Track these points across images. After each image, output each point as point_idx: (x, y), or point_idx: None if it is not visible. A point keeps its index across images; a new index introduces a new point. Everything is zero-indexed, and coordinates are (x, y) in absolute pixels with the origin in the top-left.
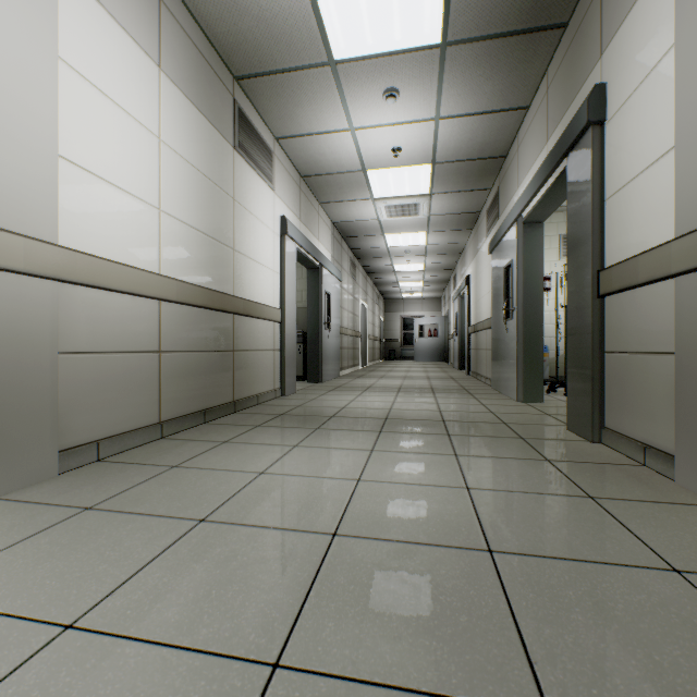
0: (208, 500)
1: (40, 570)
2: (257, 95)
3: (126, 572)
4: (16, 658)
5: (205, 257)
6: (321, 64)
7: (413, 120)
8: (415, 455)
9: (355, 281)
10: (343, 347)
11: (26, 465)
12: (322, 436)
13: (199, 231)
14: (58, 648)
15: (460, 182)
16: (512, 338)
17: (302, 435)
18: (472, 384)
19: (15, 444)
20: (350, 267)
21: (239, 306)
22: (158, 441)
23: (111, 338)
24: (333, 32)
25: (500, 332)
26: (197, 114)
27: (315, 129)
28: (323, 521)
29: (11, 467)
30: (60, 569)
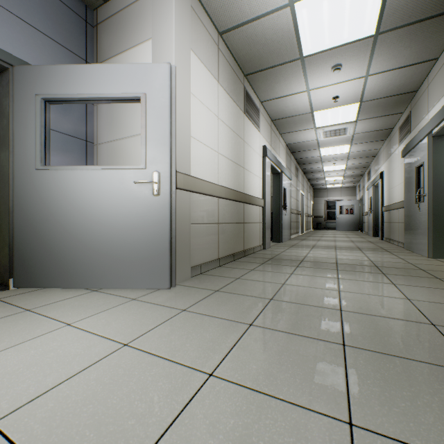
0: (267, 292)
1: (221, 308)
2: (255, 81)
3: (255, 312)
4: (241, 330)
5: (233, 174)
6: (295, 59)
7: (349, 79)
8: (366, 282)
9: (297, 179)
10: (291, 221)
11: (182, 272)
12: (303, 270)
13: (231, 161)
14: (253, 329)
15: (379, 111)
16: (423, 214)
17: (291, 269)
18: (387, 246)
19: (180, 262)
20: (294, 170)
21: (246, 199)
22: (219, 267)
23: (203, 217)
24: (305, 42)
25: (412, 211)
26: (230, 100)
27: (285, 93)
28: (331, 305)
29: (179, 272)
30: (228, 308)
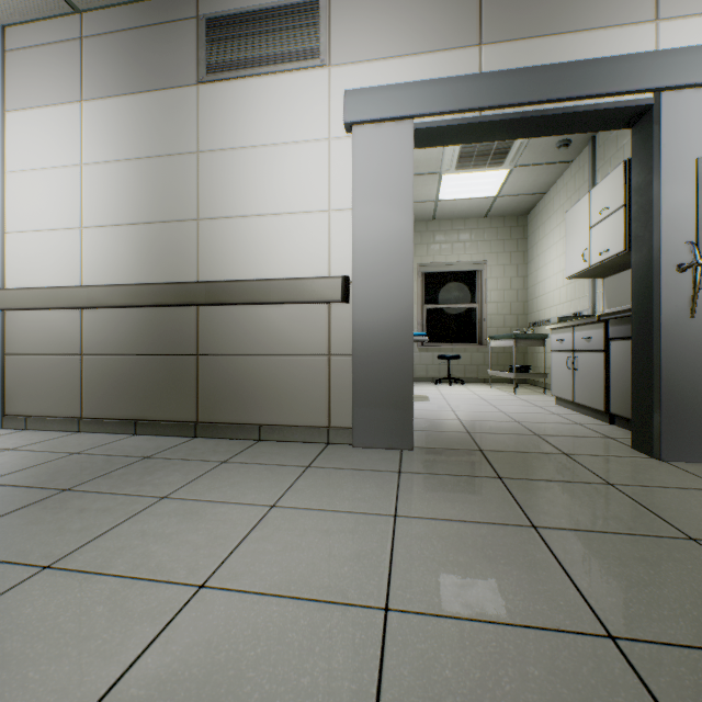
0: None
1: None
2: None
3: None
4: None
5: (142, 249)
6: None
7: None
8: None
9: None
10: None
11: None
12: None
13: (134, 224)
14: None
15: None
16: None
17: None
18: None
19: None
20: None
21: (195, 294)
22: (68, 432)
23: (41, 344)
24: None
25: None
26: (130, 101)
27: None
28: None
29: None
30: None
